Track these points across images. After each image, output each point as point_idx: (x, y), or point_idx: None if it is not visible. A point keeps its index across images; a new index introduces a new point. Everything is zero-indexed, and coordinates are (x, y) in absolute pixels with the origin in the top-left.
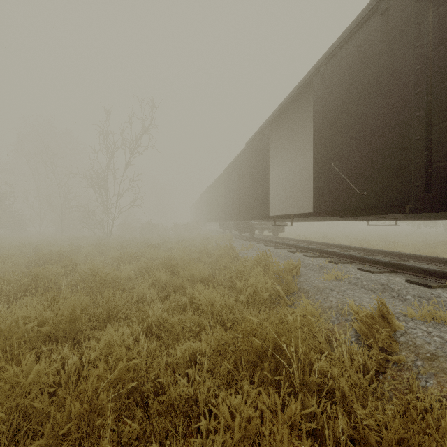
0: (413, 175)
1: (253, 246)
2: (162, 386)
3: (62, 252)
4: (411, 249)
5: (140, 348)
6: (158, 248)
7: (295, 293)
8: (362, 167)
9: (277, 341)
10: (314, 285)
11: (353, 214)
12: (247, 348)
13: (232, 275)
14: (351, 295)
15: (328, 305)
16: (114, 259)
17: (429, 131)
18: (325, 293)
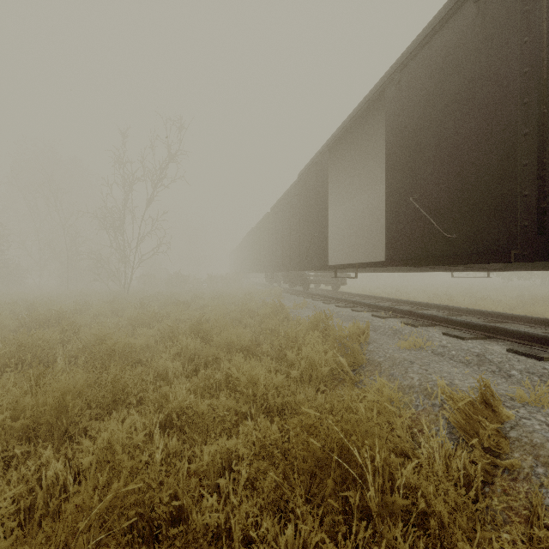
0: (519, 212)
1: (308, 303)
2: (181, 507)
3: (63, 312)
4: (504, 307)
5: (153, 448)
6: (188, 306)
7: (363, 366)
8: (450, 203)
9: (344, 442)
10: (388, 355)
11: (438, 263)
12: (302, 454)
13: (282, 342)
14: (438, 369)
15: (408, 383)
16: (130, 321)
17: (542, 153)
18: (403, 367)
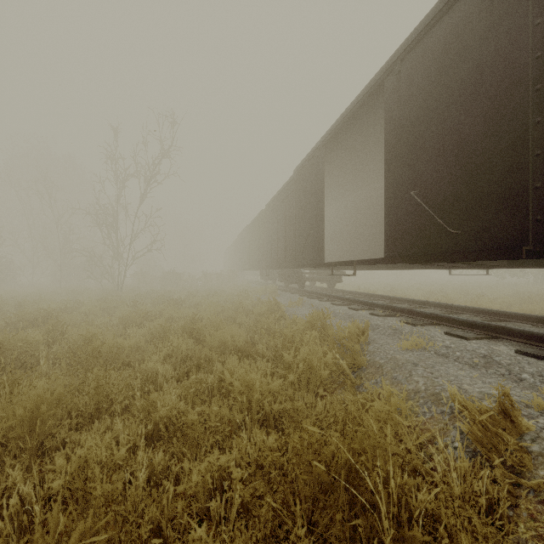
0: (531, 205)
1: (304, 301)
2: (165, 540)
3: (51, 310)
4: (501, 305)
5: (136, 465)
6: (182, 304)
7: (363, 368)
8: (455, 197)
9: (352, 462)
10: (390, 357)
11: (441, 260)
12: (304, 478)
13: (278, 342)
14: (443, 372)
15: (413, 388)
16: (121, 320)
17: None
18: (407, 370)
